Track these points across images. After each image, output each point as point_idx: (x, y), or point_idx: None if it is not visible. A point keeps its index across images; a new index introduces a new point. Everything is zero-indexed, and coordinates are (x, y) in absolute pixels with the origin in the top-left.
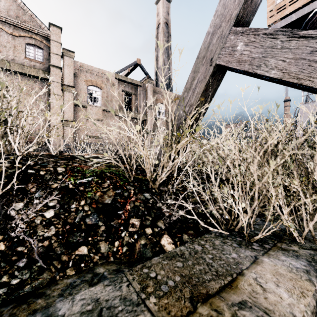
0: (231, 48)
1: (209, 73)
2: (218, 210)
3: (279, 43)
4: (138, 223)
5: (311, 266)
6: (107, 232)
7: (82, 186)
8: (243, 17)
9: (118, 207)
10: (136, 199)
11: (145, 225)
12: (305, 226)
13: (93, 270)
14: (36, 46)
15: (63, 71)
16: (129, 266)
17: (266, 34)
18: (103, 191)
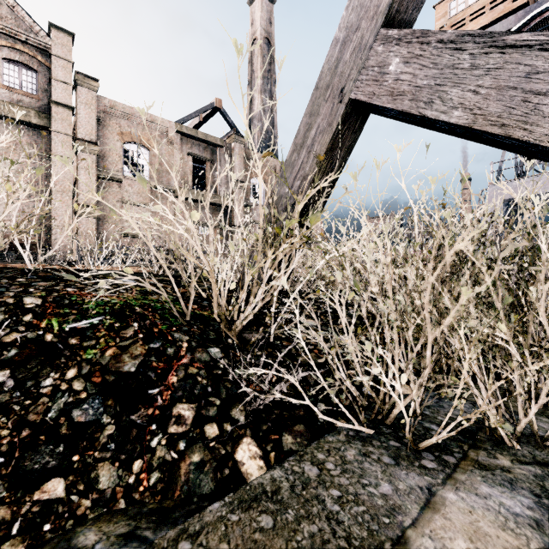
0: (377, 68)
1: (337, 116)
2: (354, 377)
3: (466, 59)
4: (192, 414)
5: (544, 509)
6: (120, 438)
7: (77, 336)
8: (401, 12)
9: (151, 380)
10: (191, 362)
11: (206, 417)
12: (521, 414)
13: (71, 540)
14: (23, 65)
15: (77, 113)
16: (157, 521)
17: (442, 42)
18: (121, 347)
